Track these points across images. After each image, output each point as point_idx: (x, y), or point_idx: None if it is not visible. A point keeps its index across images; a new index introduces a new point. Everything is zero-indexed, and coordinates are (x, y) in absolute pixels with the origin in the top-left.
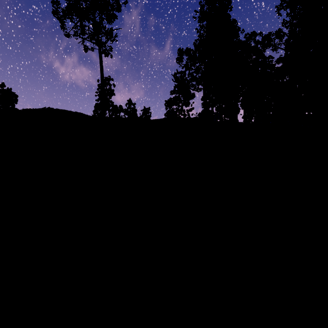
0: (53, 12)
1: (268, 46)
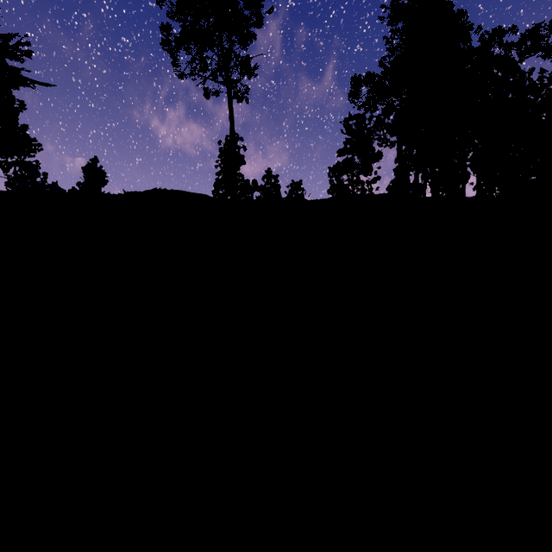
0: (162, 43)
1: (534, 51)
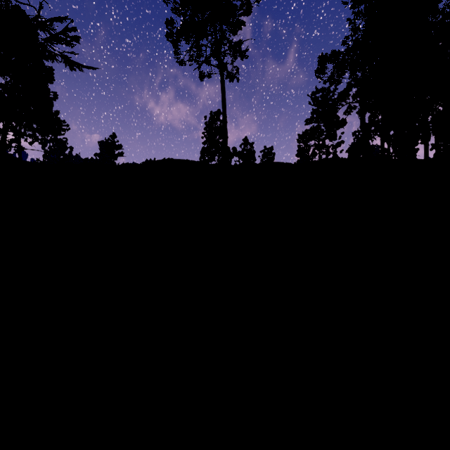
0: (167, 35)
1: None
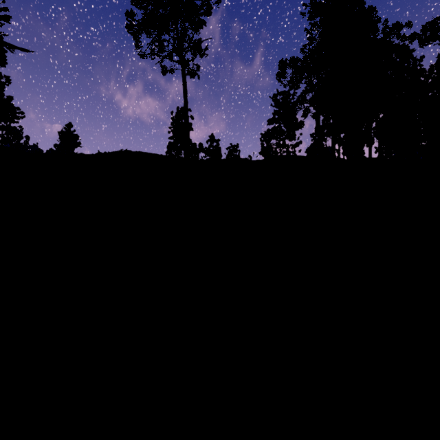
0: (127, 27)
1: (433, 40)
